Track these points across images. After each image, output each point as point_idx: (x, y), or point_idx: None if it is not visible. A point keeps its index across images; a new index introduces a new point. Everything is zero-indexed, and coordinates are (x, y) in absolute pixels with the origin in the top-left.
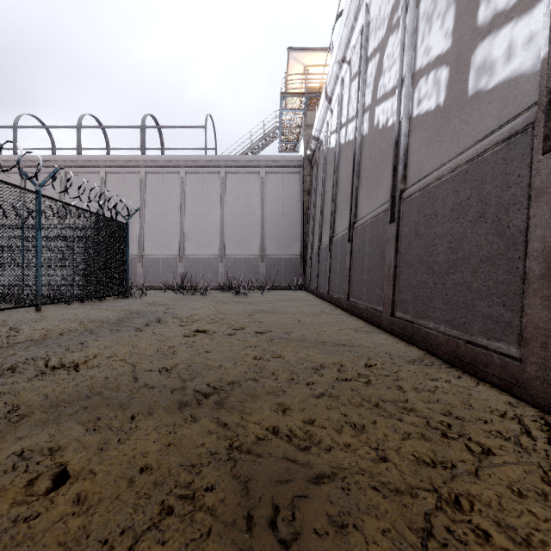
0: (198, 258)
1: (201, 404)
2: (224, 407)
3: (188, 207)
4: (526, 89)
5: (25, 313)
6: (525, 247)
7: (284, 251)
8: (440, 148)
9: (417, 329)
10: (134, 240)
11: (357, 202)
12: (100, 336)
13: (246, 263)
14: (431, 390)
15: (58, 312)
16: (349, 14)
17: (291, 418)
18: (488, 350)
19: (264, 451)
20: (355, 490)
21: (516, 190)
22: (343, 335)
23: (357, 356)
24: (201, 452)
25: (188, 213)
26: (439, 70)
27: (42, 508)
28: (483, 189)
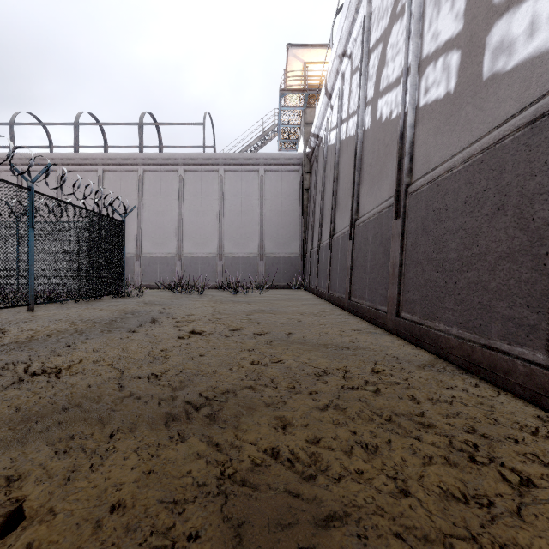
0: (196, 257)
1: (190, 418)
2: (216, 422)
3: (187, 206)
4: None
5: (16, 313)
6: None
7: (283, 250)
8: (450, 138)
9: (426, 331)
10: (132, 239)
11: (359, 199)
12: (89, 337)
13: (245, 262)
14: (448, 401)
15: (50, 312)
16: (350, 5)
17: (293, 437)
18: (509, 356)
19: (262, 481)
20: (373, 538)
21: (542, 179)
22: (346, 336)
23: (363, 361)
24: (187, 483)
25: (186, 211)
26: (449, 55)
27: None
28: (502, 179)
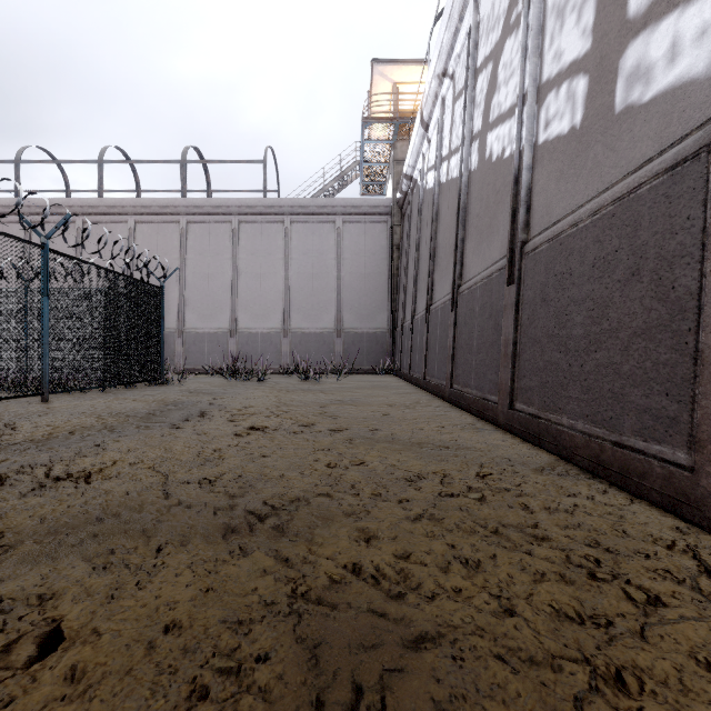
0: (255, 333)
1: (254, 530)
2: (285, 535)
3: (243, 267)
4: (698, 99)
5: (27, 405)
6: (698, 315)
7: (367, 324)
8: (576, 184)
9: (546, 426)
10: (172, 310)
11: (463, 259)
12: (123, 435)
13: (318, 340)
14: (569, 510)
15: (70, 404)
16: (452, 12)
17: (378, 551)
18: (645, 456)
19: (341, 600)
20: (471, 660)
21: (684, 238)
22: (446, 434)
23: (466, 463)
24: (252, 601)
25: (242, 274)
26: (574, 80)
27: (19, 689)
28: (637, 238)
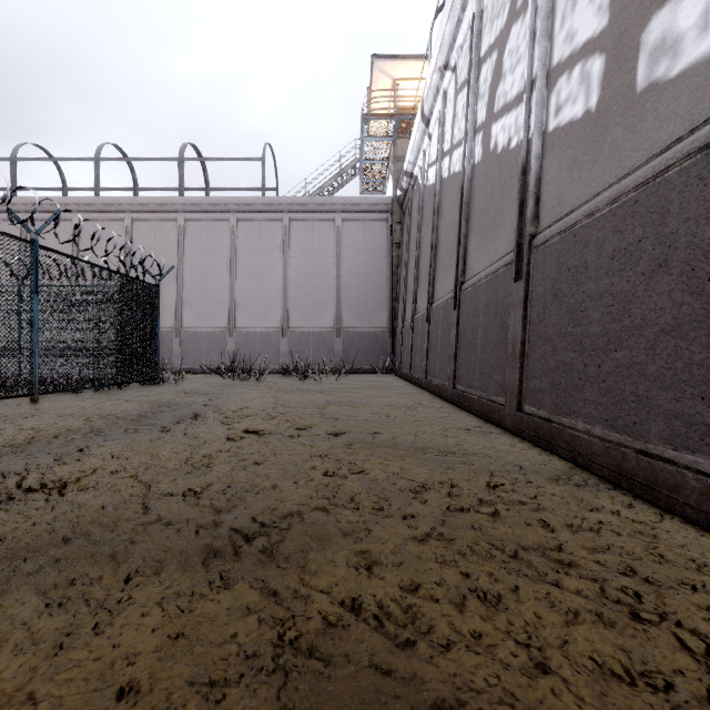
0: (253, 332)
1: (239, 553)
2: (275, 560)
3: (241, 266)
4: None
5: (15, 406)
6: None
7: (367, 323)
8: (591, 171)
9: (559, 430)
10: (170, 308)
11: (466, 255)
12: (109, 439)
13: (317, 339)
14: (594, 528)
15: (60, 405)
16: (454, 2)
17: (381, 583)
18: (676, 466)
19: (337, 651)
20: None
21: None
22: (451, 438)
23: (474, 471)
24: (230, 653)
25: (240, 272)
26: (589, 60)
27: None
28: (664, 225)
